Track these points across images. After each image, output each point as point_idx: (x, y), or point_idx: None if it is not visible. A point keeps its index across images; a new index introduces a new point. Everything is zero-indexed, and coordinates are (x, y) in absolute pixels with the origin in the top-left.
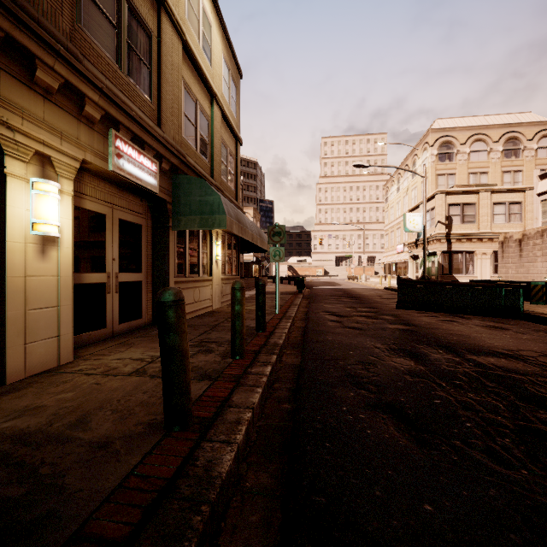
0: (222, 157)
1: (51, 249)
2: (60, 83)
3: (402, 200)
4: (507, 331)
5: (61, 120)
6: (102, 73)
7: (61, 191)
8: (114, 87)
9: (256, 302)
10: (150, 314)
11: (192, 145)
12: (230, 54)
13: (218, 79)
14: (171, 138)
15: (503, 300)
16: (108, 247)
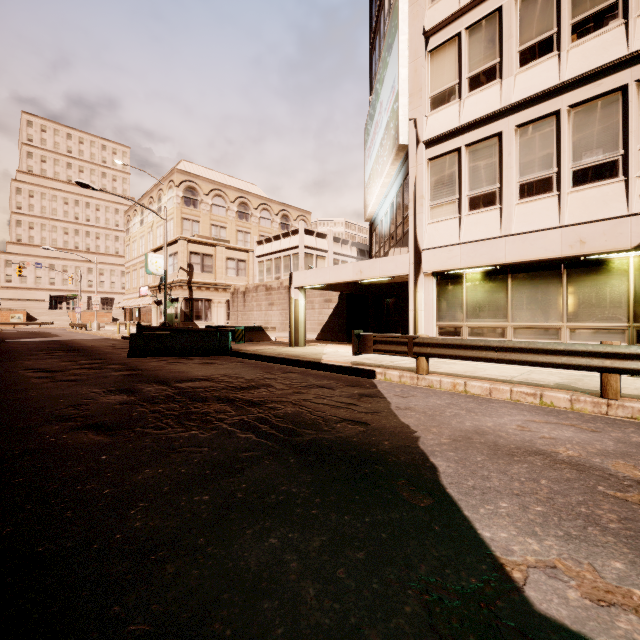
0: None
1: None
2: None
3: (147, 236)
4: (214, 364)
5: None
6: None
7: None
8: None
9: None
10: None
11: None
12: None
13: None
14: None
15: (219, 342)
16: None
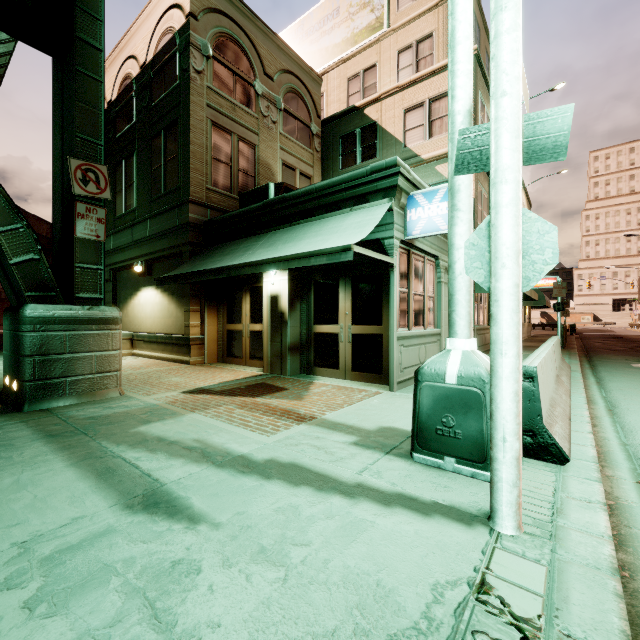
0: None
1: None
2: None
3: None
4: None
5: None
6: None
7: None
8: None
9: None
10: None
11: None
12: (528, 204)
13: None
14: None
15: None
16: None
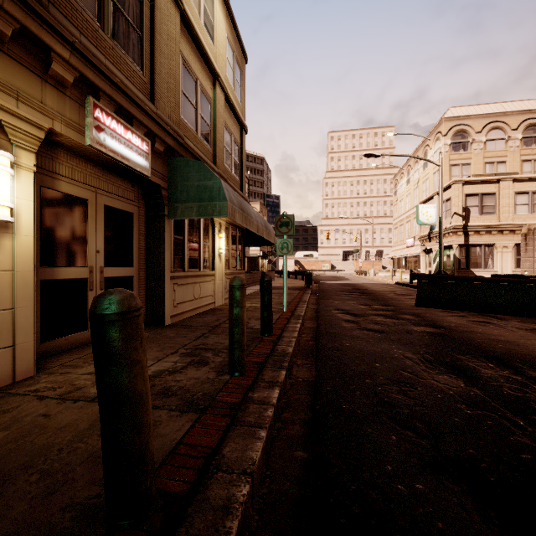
0: (226, 144)
1: (2, 237)
2: (14, 28)
3: (413, 192)
4: None
5: (17, 77)
6: (76, 27)
7: (17, 165)
8: (93, 46)
9: (261, 301)
10: (144, 312)
11: (192, 128)
12: (234, 35)
13: (221, 59)
14: (166, 117)
15: None
16: (91, 237)
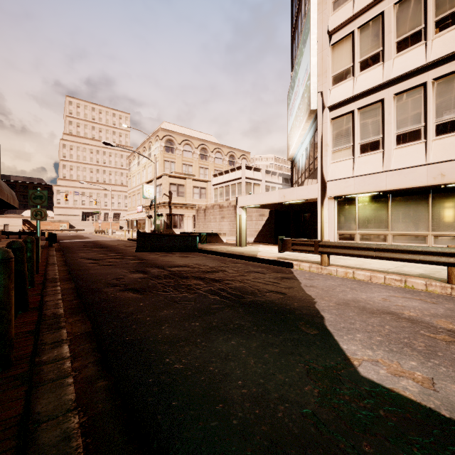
0: None
1: None
2: None
3: (142, 172)
4: (188, 257)
5: None
6: None
7: None
8: None
9: None
10: None
11: None
12: None
13: None
14: None
15: (190, 243)
16: None
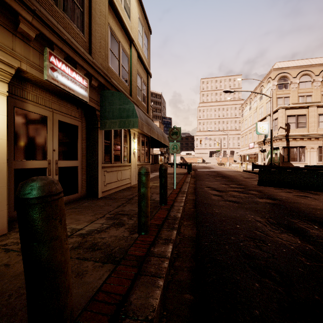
0: (138, 84)
1: None
2: None
3: (253, 115)
4: None
5: None
6: (37, 1)
7: None
8: (49, 15)
9: (160, 183)
10: (85, 189)
11: (116, 72)
12: (143, 16)
13: (135, 30)
14: (99, 64)
15: None
16: (49, 141)
